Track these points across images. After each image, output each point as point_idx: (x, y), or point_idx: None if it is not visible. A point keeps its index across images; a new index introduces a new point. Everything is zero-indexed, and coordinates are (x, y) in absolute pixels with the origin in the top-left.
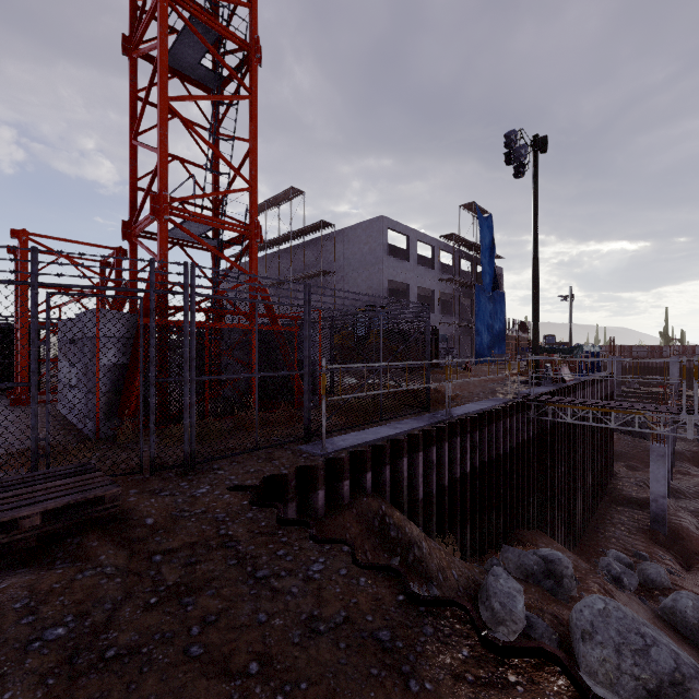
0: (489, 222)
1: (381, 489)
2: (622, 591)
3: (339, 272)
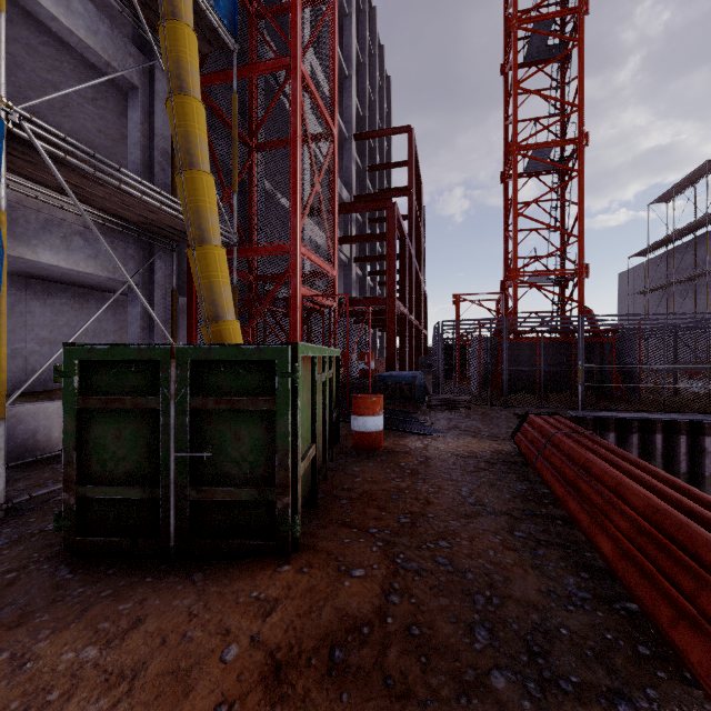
0: None
1: (628, 449)
2: None
3: None
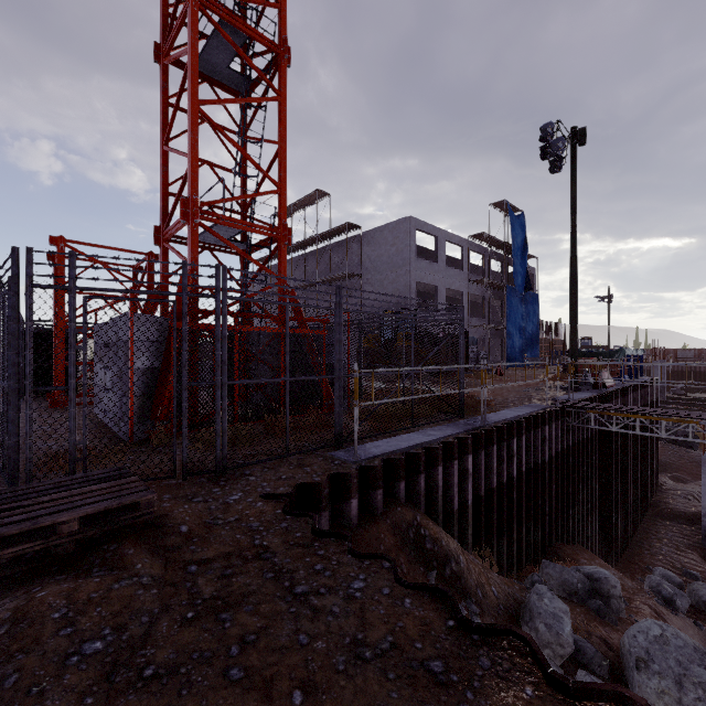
0: (521, 220)
1: (415, 499)
2: (674, 614)
3: (365, 274)
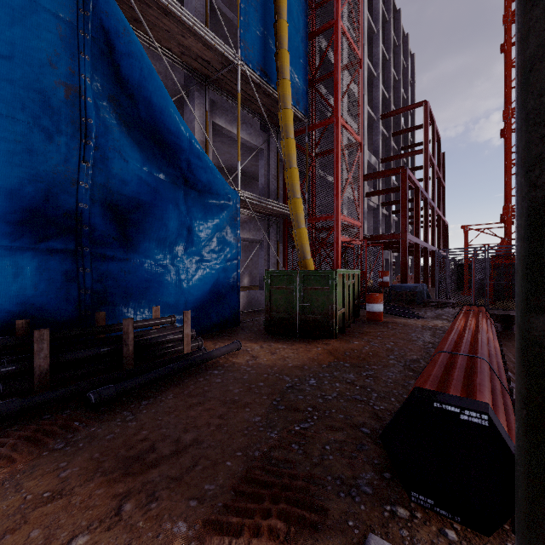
0: None
1: None
2: None
3: None
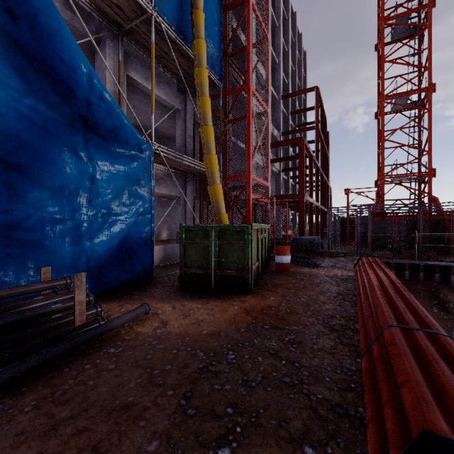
0: None
1: (448, 284)
2: None
3: None
